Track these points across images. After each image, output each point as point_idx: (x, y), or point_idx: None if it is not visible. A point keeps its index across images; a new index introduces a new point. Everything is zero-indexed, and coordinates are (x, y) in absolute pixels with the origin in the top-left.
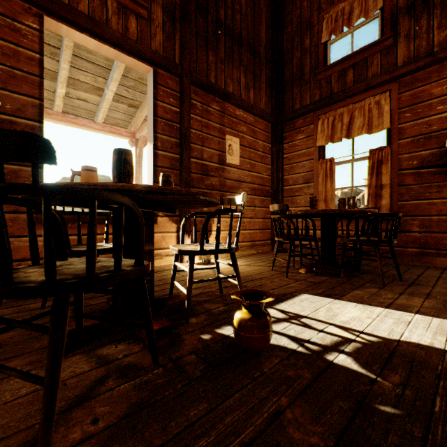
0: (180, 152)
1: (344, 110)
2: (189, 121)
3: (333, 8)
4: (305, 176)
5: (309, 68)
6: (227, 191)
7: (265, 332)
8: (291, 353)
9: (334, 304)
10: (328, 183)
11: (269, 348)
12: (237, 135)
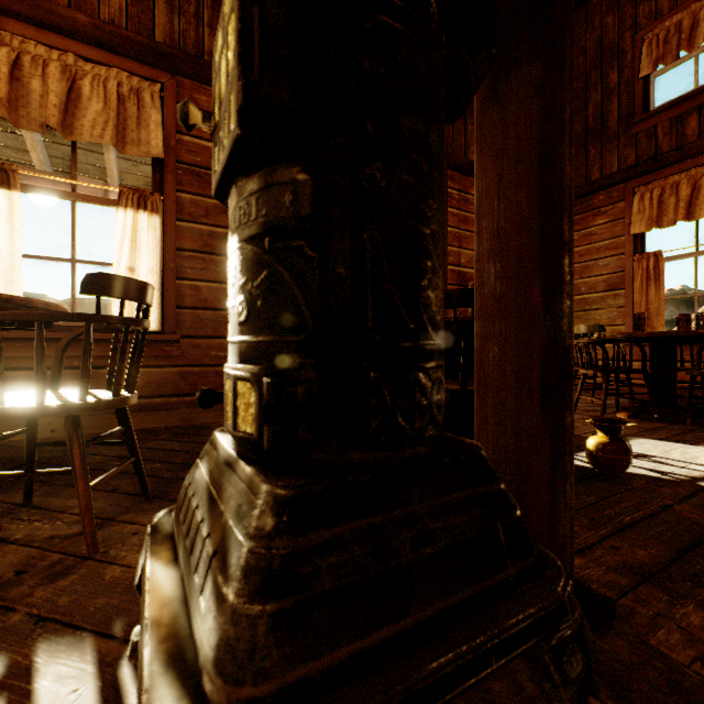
0: None
1: (681, 178)
2: (446, 217)
3: (660, 23)
4: (609, 280)
5: (617, 117)
6: None
7: (628, 455)
8: (656, 479)
9: (689, 448)
10: (651, 289)
11: (629, 474)
12: None
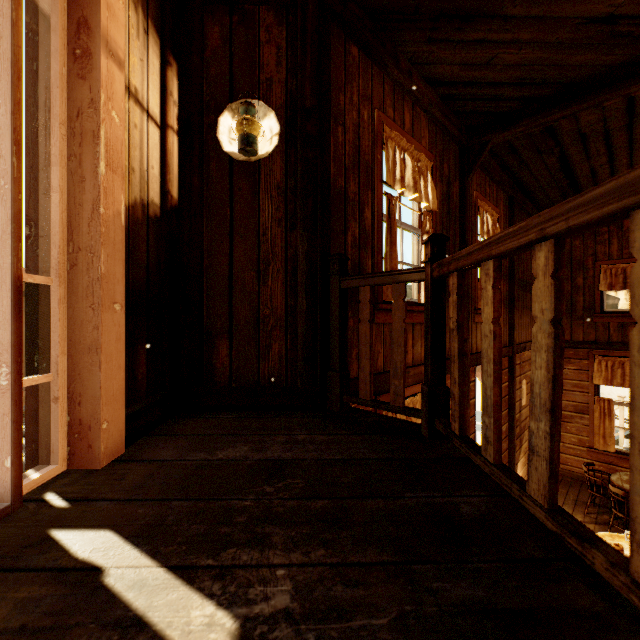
0: (509, 420)
1: (625, 360)
2: (515, 391)
3: (612, 263)
4: (577, 406)
5: (582, 306)
6: (521, 433)
7: None
8: None
9: None
10: (606, 421)
11: None
12: (525, 376)
